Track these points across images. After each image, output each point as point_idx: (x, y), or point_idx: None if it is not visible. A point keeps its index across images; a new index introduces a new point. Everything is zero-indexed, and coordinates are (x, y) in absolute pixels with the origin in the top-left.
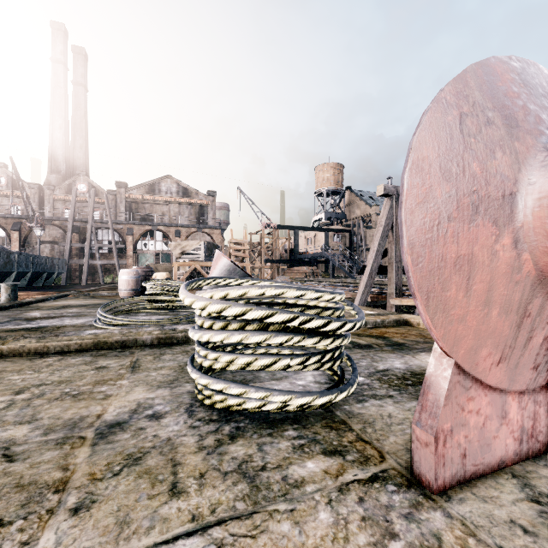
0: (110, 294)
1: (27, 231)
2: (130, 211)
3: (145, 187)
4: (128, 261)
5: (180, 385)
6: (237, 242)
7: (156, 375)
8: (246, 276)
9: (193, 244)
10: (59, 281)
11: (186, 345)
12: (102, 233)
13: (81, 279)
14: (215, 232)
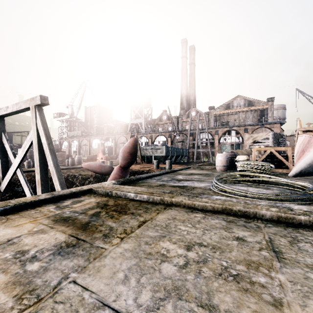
0: (210, 167)
1: (173, 137)
2: (216, 121)
3: (224, 106)
4: (215, 149)
5: None
6: (306, 130)
7: None
8: None
9: (262, 135)
10: (184, 160)
11: None
12: (202, 135)
13: (193, 159)
14: (274, 126)
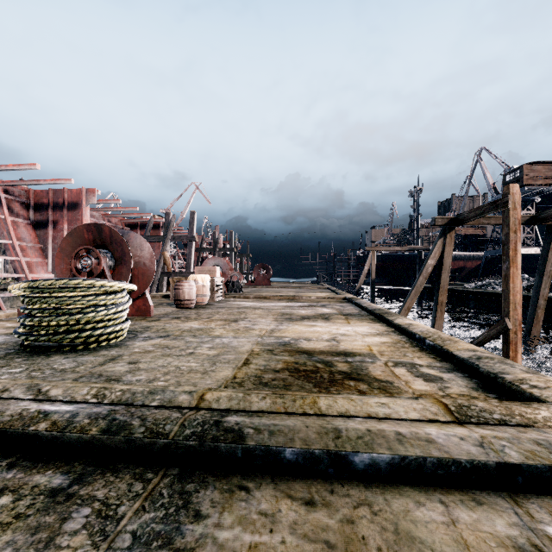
0: None
1: None
2: None
3: None
4: None
5: (117, 344)
6: None
7: (114, 351)
8: None
9: None
10: None
11: None
12: None
13: None
14: None
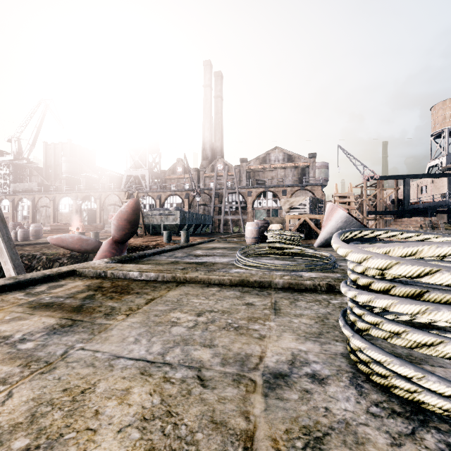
0: (239, 240)
1: (192, 198)
2: (249, 178)
3: (259, 159)
4: (248, 216)
5: (328, 342)
6: (342, 195)
7: (298, 323)
8: (361, 227)
9: (299, 200)
10: (208, 230)
11: (315, 293)
12: (231, 196)
13: (220, 229)
14: (316, 188)
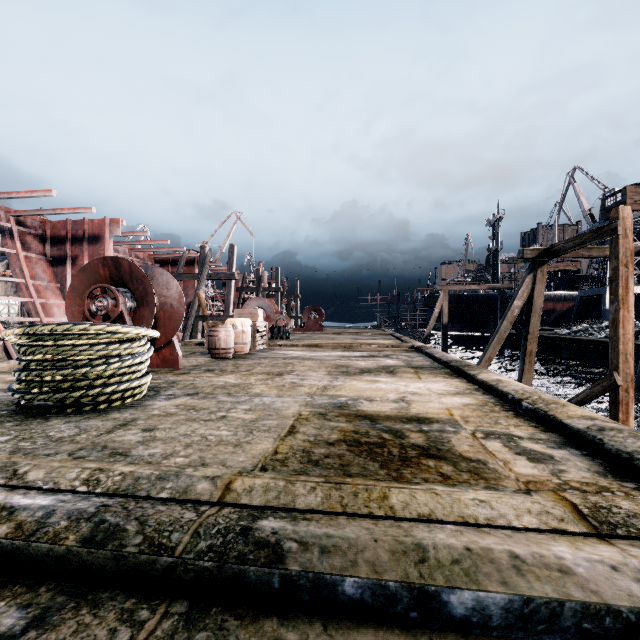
0: None
1: None
2: None
3: None
4: None
5: (133, 404)
6: None
7: (128, 413)
8: None
9: None
10: None
11: None
12: None
13: None
14: None
